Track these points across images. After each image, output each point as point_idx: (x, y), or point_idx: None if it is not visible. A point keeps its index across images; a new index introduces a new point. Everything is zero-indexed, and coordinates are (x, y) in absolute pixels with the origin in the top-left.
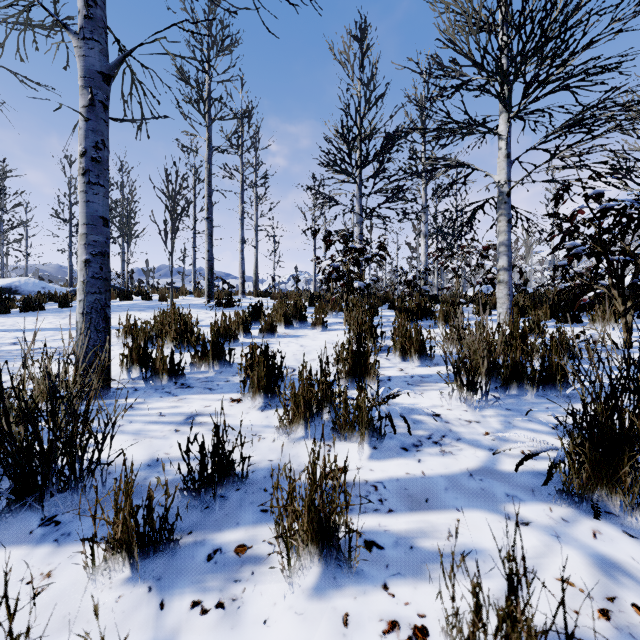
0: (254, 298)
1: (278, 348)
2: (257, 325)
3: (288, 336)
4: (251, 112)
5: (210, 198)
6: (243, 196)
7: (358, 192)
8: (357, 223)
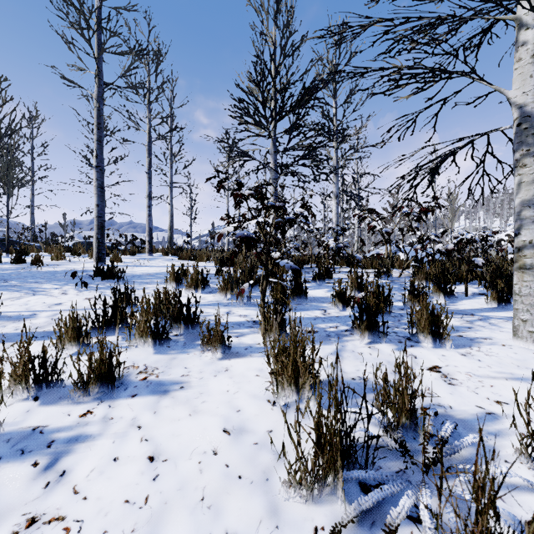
0: (161, 257)
1: (75, 484)
2: (111, 333)
3: (144, 387)
4: (159, 59)
5: (100, 143)
6: (150, 148)
7: (273, 147)
8: (272, 179)
